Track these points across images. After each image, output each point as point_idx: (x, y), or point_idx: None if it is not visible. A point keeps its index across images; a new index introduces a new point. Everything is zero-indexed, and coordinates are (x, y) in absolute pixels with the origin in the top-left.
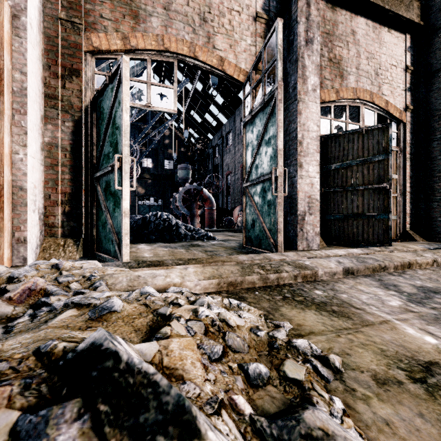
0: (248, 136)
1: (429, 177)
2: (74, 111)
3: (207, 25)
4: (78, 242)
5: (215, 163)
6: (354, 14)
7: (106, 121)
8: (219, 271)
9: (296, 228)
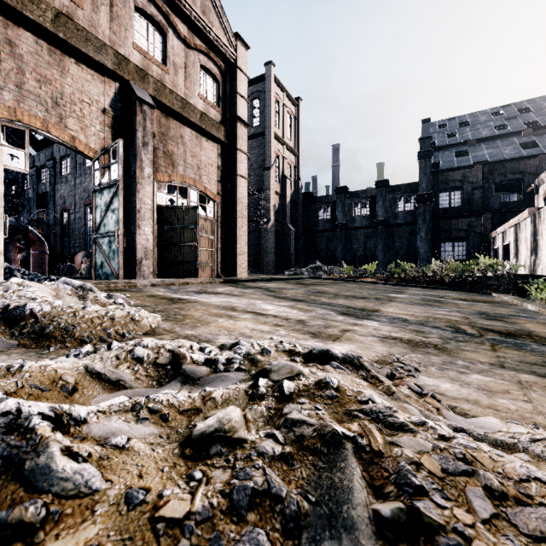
0: (97, 200)
1: (231, 239)
2: None
3: (60, 108)
4: None
5: (40, 191)
6: (183, 125)
7: None
8: None
9: (136, 268)
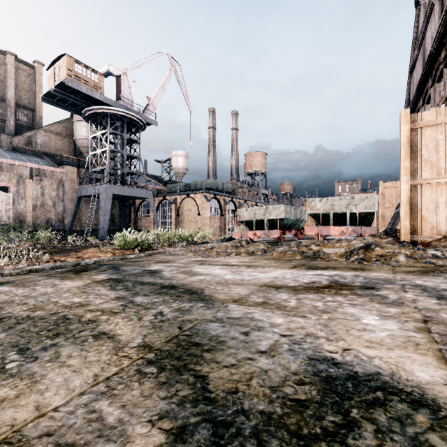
0: None
1: None
2: None
3: None
4: None
5: None
6: None
7: None
8: None
9: None
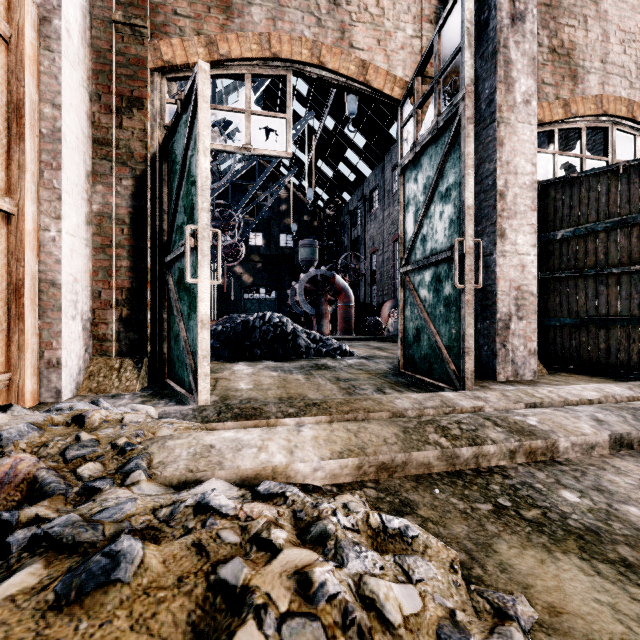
0: (408, 188)
1: None
2: (134, 163)
3: (340, 10)
4: (141, 365)
5: (353, 236)
6: None
7: (178, 174)
8: (360, 439)
9: (494, 343)
